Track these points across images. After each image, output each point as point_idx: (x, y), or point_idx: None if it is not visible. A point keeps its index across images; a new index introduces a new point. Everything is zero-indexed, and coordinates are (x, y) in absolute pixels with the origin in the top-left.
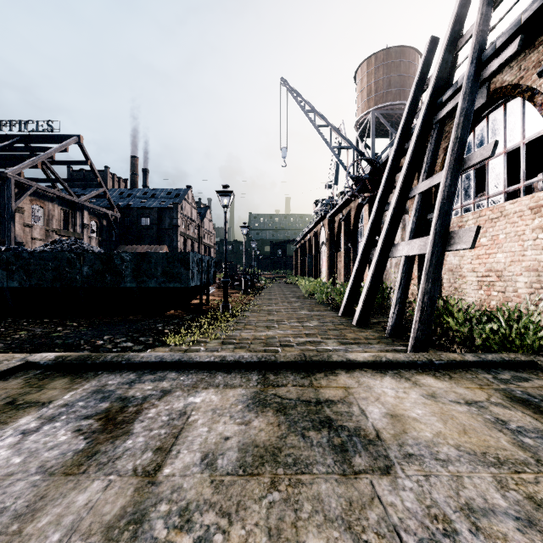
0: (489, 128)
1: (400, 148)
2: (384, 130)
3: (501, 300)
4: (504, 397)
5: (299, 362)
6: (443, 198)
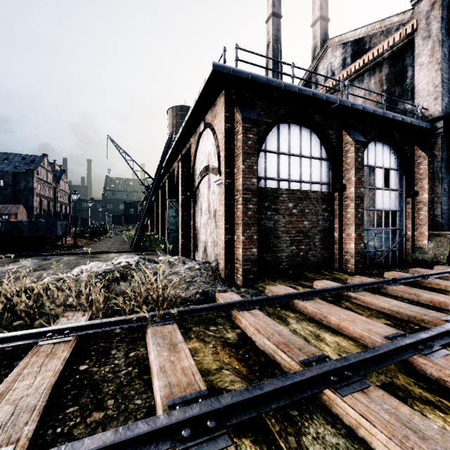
0: None
1: None
2: None
3: None
4: (136, 254)
5: (94, 252)
6: (146, 208)
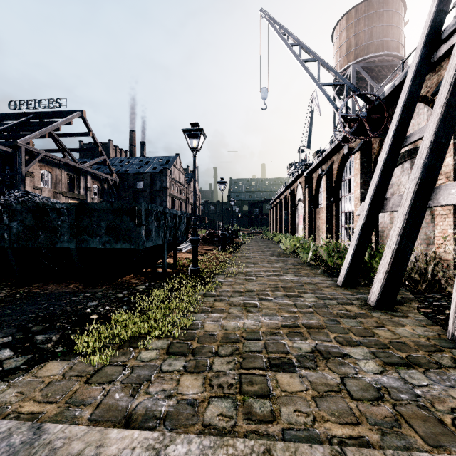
0: None
1: (425, 62)
2: (362, 86)
3: None
4: None
5: None
6: None
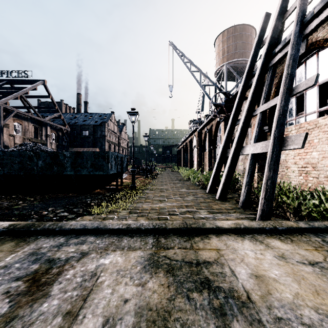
0: (306, 69)
1: (246, 84)
2: (232, 76)
3: (316, 183)
4: None
5: (182, 229)
6: (279, 114)
